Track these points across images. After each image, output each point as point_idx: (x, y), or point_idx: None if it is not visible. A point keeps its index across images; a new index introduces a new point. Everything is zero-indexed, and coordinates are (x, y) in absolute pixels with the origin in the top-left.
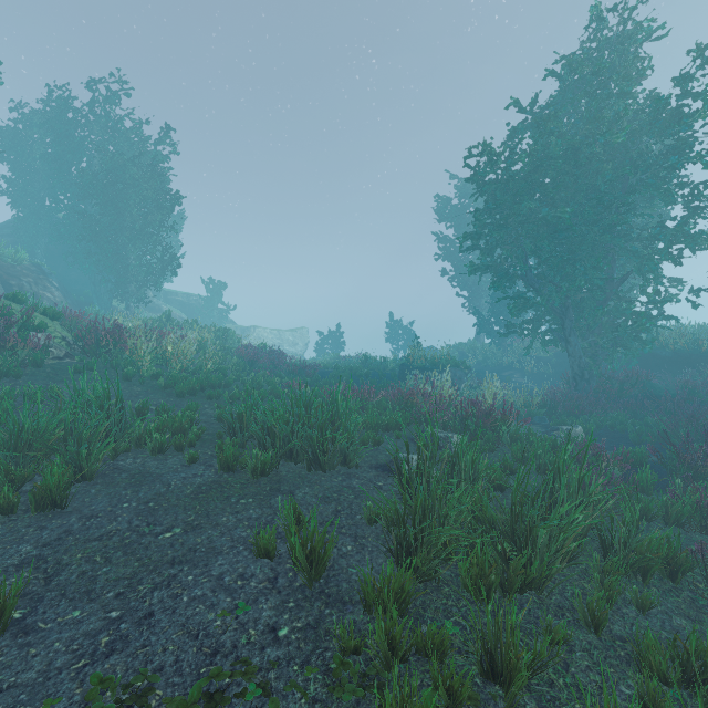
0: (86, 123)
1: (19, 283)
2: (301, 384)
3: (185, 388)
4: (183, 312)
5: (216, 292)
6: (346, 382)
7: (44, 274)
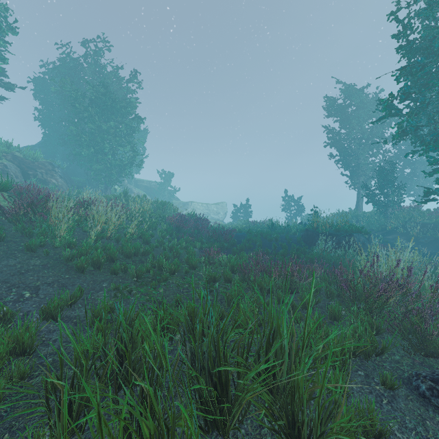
0: (83, 70)
1: (34, 173)
2: (218, 251)
3: (85, 262)
4: (146, 193)
5: (166, 179)
6: (259, 246)
7: (53, 168)
